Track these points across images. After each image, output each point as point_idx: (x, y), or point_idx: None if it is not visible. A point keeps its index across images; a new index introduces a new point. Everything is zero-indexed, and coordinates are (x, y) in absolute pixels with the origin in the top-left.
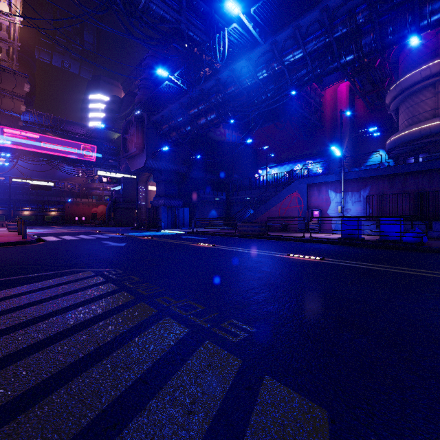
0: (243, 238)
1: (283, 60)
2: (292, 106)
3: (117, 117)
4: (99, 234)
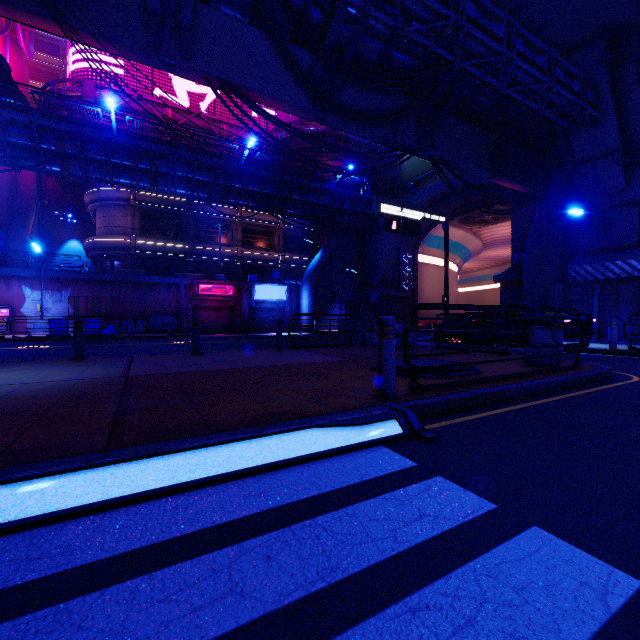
0: None
1: None
2: None
3: None
4: None
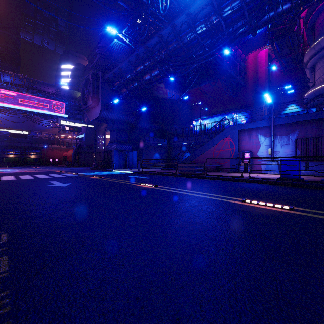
0: (184, 178)
1: (221, 12)
2: (223, 66)
3: (81, 79)
4: (58, 173)
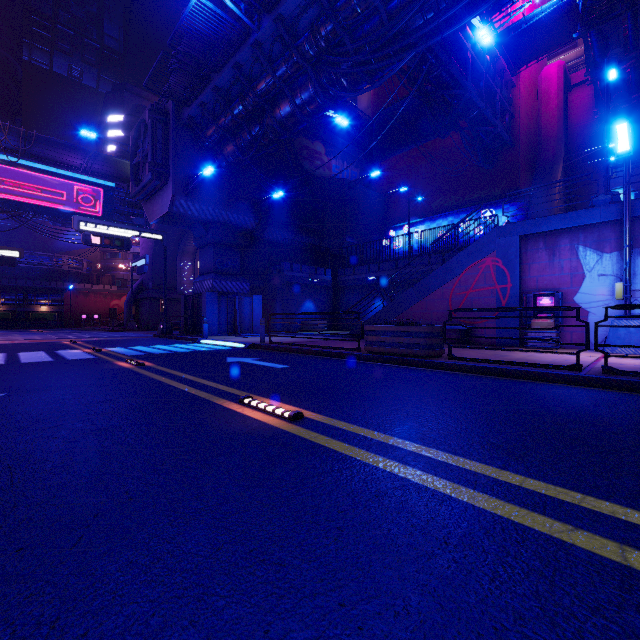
0: (385, 367)
1: None
2: (466, 91)
3: None
4: (53, 348)
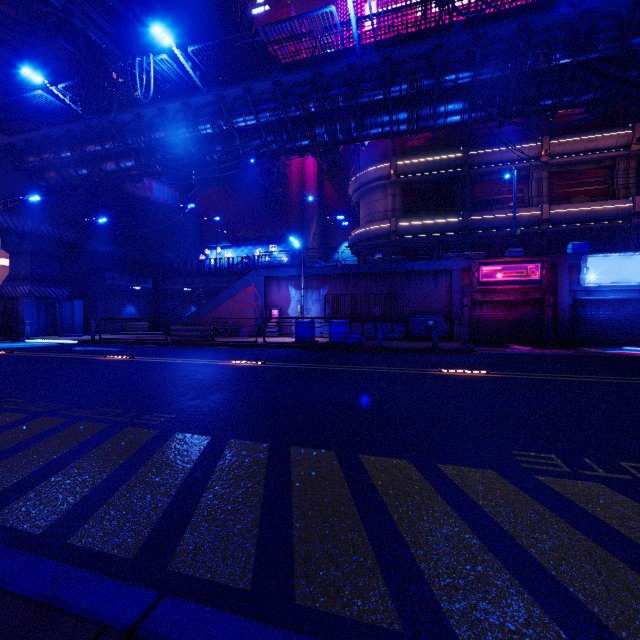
0: (179, 347)
1: (233, 121)
2: (250, 173)
3: None
4: None
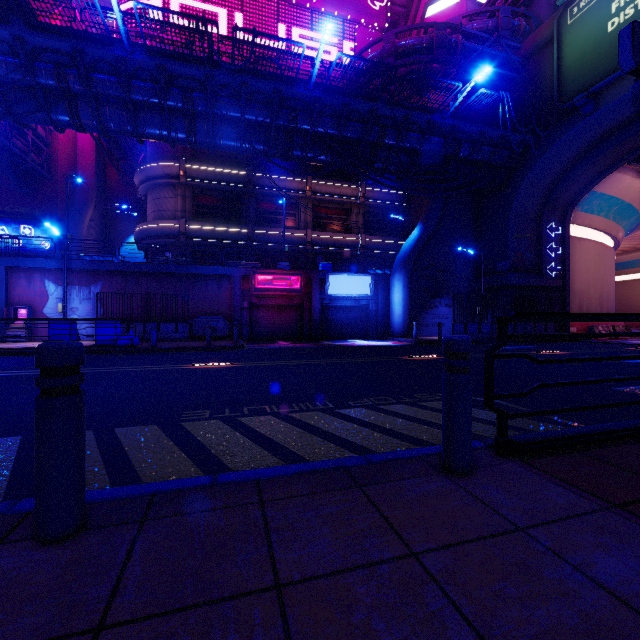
0: None
1: None
2: None
3: None
4: None
